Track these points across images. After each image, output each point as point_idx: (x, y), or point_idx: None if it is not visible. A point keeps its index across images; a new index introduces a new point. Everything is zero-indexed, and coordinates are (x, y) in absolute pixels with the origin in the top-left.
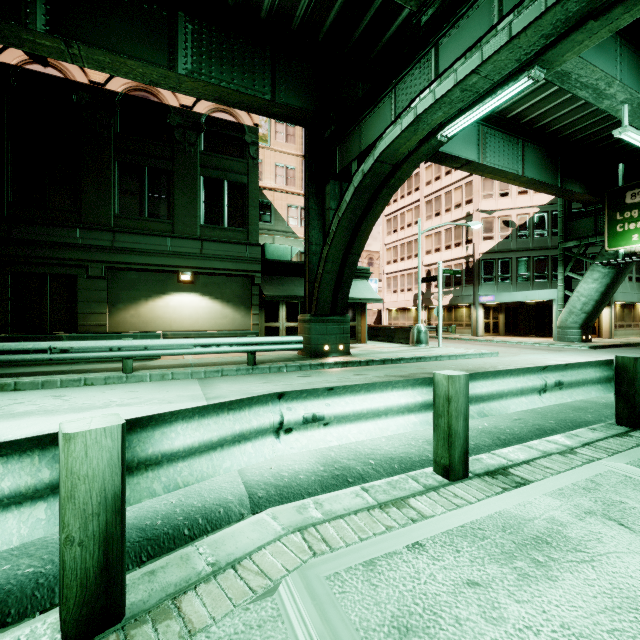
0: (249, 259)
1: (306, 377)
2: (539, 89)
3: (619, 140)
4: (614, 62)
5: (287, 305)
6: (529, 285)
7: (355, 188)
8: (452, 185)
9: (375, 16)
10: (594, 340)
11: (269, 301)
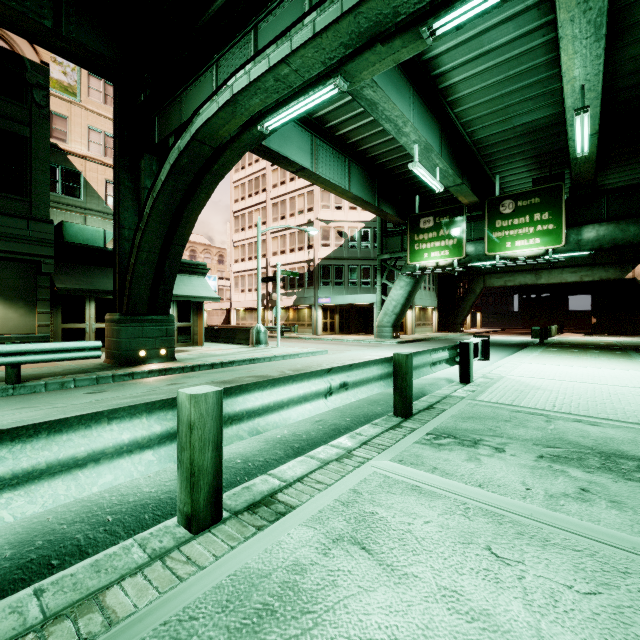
0: (33, 239)
1: (97, 393)
2: (359, 116)
3: (416, 176)
4: (409, 107)
5: (97, 302)
6: (358, 290)
7: (171, 166)
8: (296, 192)
9: None
10: (402, 336)
11: (69, 296)
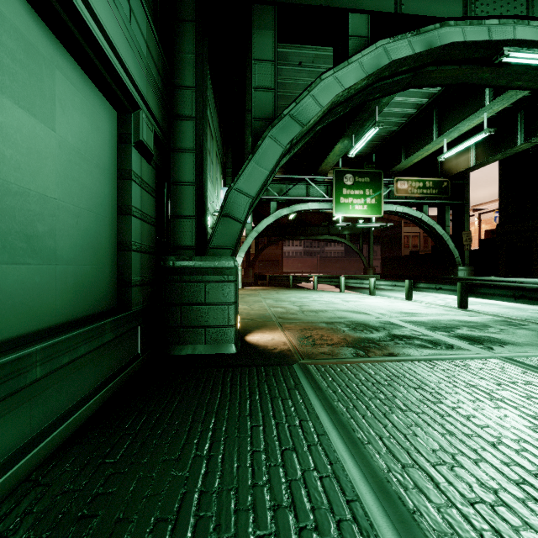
0: None
1: None
2: None
3: None
4: None
5: None
6: None
7: None
8: None
9: None
10: None
11: None
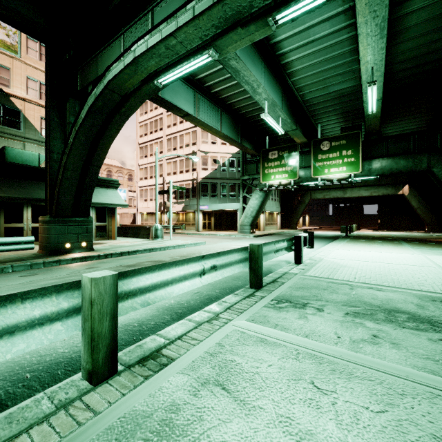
0: None
1: (29, 276)
2: (227, 79)
3: (266, 123)
4: (261, 75)
5: (33, 207)
6: (227, 200)
7: (89, 107)
8: (184, 131)
9: None
10: (257, 232)
11: (10, 203)
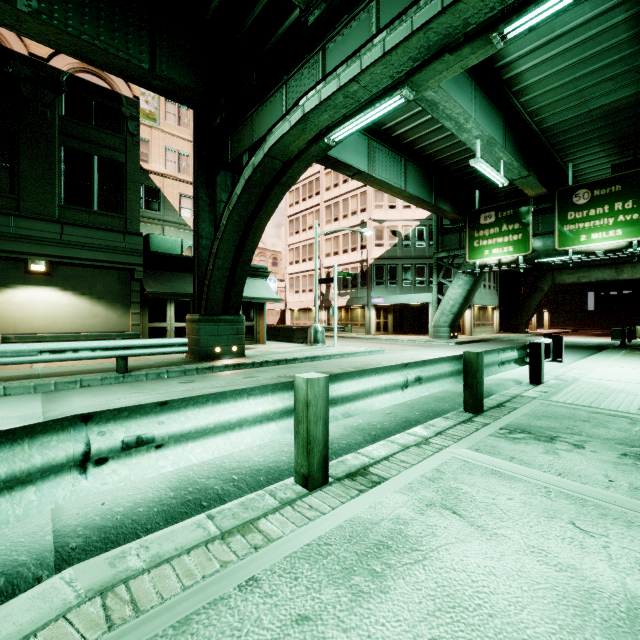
0: (127, 250)
1: (188, 383)
2: (417, 115)
3: (476, 170)
4: (470, 102)
5: (176, 303)
6: (412, 289)
7: (246, 181)
8: (349, 193)
9: (267, 7)
10: (459, 337)
11: (154, 299)
